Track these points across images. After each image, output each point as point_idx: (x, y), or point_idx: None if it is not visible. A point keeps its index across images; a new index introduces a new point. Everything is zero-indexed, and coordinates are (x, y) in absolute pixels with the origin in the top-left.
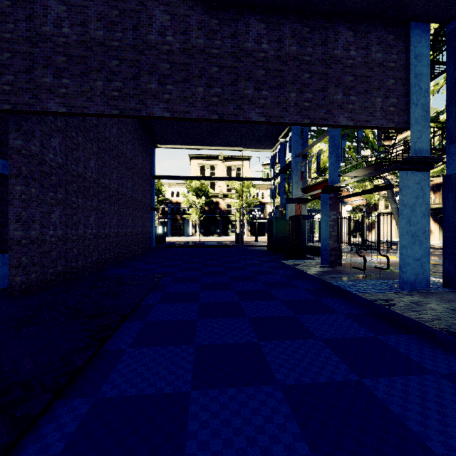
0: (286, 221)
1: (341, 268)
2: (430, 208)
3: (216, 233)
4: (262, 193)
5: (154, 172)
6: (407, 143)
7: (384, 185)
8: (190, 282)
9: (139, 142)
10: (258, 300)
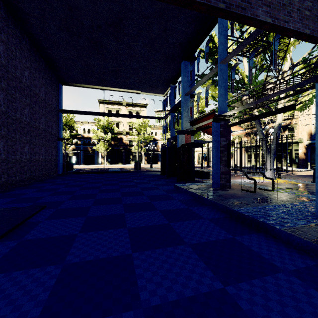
0: (178, 149)
1: (232, 191)
2: (269, 144)
3: (121, 162)
4: (155, 132)
5: (62, 107)
6: (292, 74)
7: (283, 107)
8: (73, 216)
9: (41, 73)
10: (158, 247)
